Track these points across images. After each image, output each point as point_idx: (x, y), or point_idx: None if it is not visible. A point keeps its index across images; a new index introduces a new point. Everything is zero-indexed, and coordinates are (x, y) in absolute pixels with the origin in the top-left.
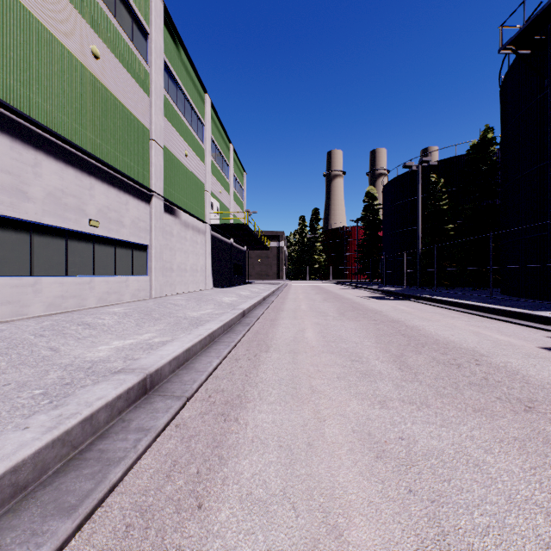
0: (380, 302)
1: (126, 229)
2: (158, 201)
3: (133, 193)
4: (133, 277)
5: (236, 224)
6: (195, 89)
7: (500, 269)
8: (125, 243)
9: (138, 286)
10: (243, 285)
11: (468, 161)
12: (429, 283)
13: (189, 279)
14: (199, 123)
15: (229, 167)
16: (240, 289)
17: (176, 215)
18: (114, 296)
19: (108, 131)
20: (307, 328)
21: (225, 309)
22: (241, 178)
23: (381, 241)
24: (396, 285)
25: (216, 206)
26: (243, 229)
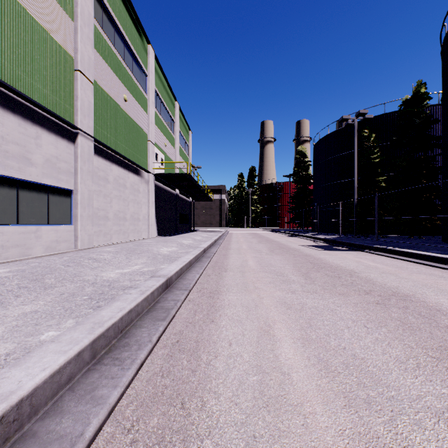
0: (335, 254)
1: (35, 168)
2: (86, 140)
3: (49, 126)
4: (47, 226)
5: (179, 173)
6: (136, 36)
7: (445, 217)
8: (35, 185)
9: (56, 236)
10: (188, 233)
11: (401, 115)
12: (359, 231)
13: (129, 228)
14: (141, 72)
15: (174, 123)
16: (183, 238)
17: (113, 160)
18: (15, 250)
19: (2, 39)
20: (274, 322)
21: (158, 264)
22: (187, 136)
23: (311, 194)
24: (327, 233)
25: (161, 157)
26: (186, 180)
